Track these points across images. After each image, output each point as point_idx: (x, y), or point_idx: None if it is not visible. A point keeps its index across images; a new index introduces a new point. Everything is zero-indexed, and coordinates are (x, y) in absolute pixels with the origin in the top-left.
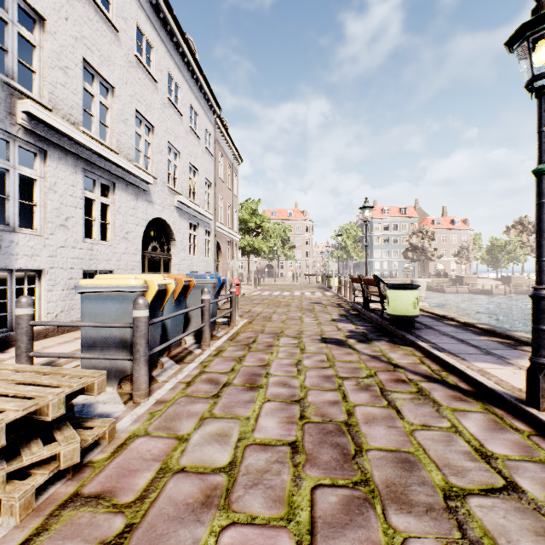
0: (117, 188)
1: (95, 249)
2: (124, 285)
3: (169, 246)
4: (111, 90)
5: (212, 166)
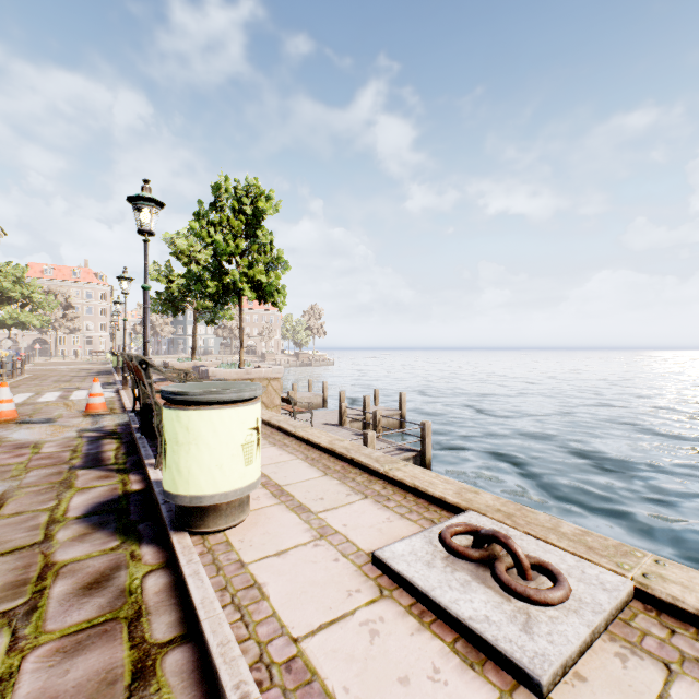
0: None
1: None
2: None
3: None
4: None
5: None
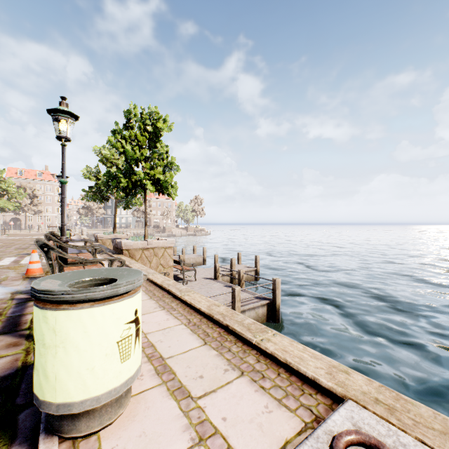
0: None
1: None
2: None
3: None
4: None
5: None
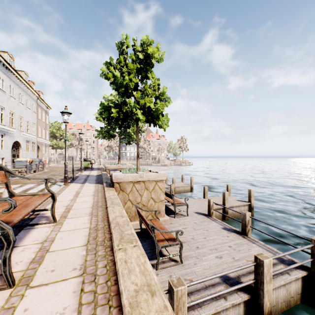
0: (5, 135)
1: (1, 152)
2: (24, 160)
3: (19, 149)
4: (3, 108)
5: (36, 117)
